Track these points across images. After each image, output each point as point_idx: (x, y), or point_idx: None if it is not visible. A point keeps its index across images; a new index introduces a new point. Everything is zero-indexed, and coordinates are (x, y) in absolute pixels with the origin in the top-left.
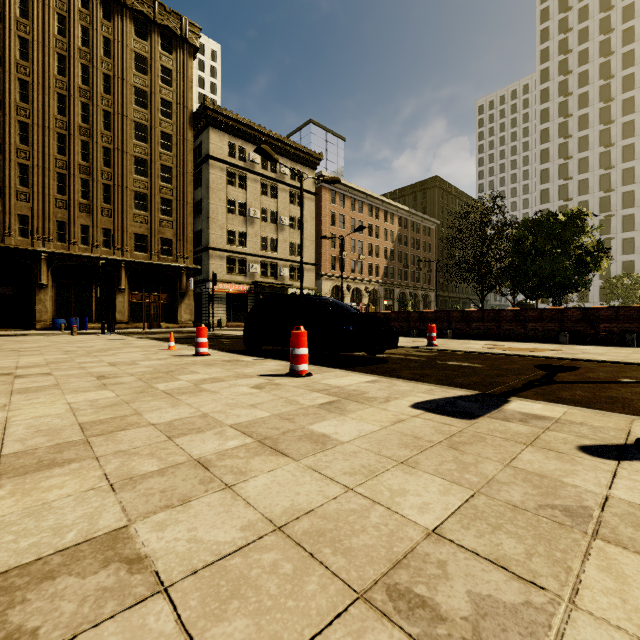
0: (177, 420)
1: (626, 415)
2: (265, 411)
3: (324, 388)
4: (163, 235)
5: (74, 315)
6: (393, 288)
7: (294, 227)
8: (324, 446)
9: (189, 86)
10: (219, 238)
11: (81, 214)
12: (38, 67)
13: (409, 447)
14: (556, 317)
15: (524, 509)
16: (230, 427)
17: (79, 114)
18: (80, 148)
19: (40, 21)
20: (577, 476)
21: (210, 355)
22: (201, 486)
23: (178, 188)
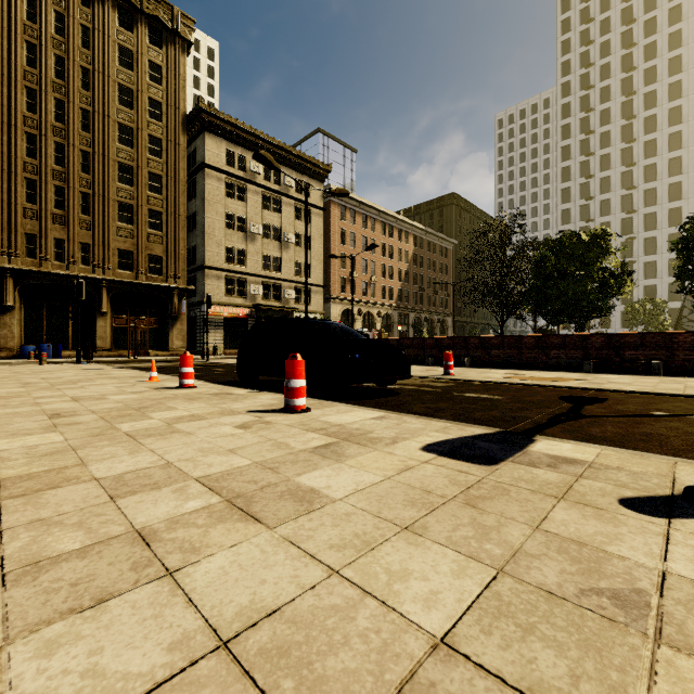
0: (130, 472)
1: (667, 456)
2: (245, 458)
3: (322, 427)
4: (151, 251)
5: (46, 341)
6: (408, 312)
7: (300, 245)
8: (310, 506)
9: (181, 85)
10: (216, 256)
11: (55, 226)
12: (3, 56)
13: (416, 505)
14: (580, 344)
15: (562, 597)
16: (196, 481)
17: (52, 112)
18: (53, 151)
19: (5, 3)
20: (623, 543)
21: (196, 387)
22: (132, 573)
23: (169, 199)
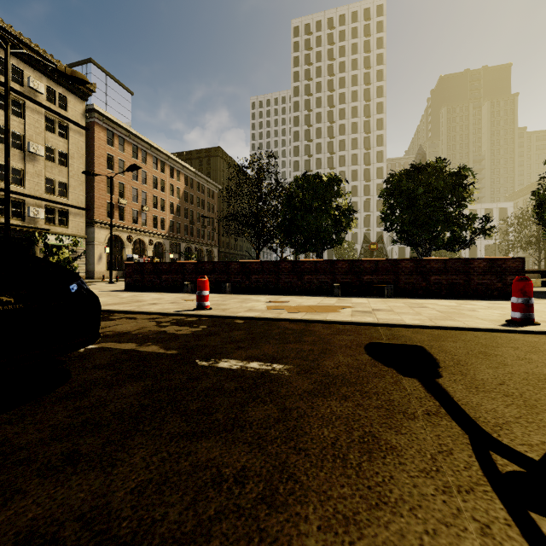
0: None
1: None
2: None
3: None
4: None
5: None
6: (179, 242)
7: (53, 160)
8: None
9: None
10: None
11: None
12: None
13: None
14: (329, 269)
15: None
16: None
17: None
18: None
19: None
20: None
21: None
22: None
23: None
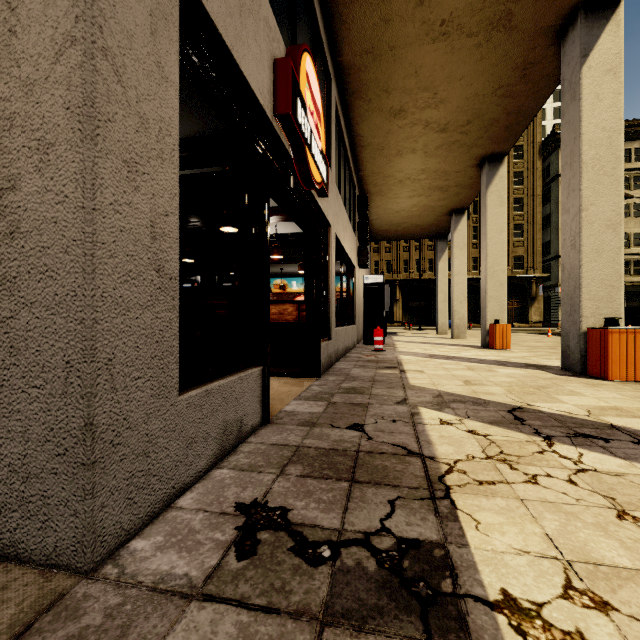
0: None
1: None
2: None
3: None
4: (515, 253)
5: None
6: None
7: None
8: None
9: (538, 123)
10: None
11: None
12: None
13: None
14: None
15: None
16: None
17: None
18: None
19: None
20: None
21: None
22: None
23: (528, 212)
